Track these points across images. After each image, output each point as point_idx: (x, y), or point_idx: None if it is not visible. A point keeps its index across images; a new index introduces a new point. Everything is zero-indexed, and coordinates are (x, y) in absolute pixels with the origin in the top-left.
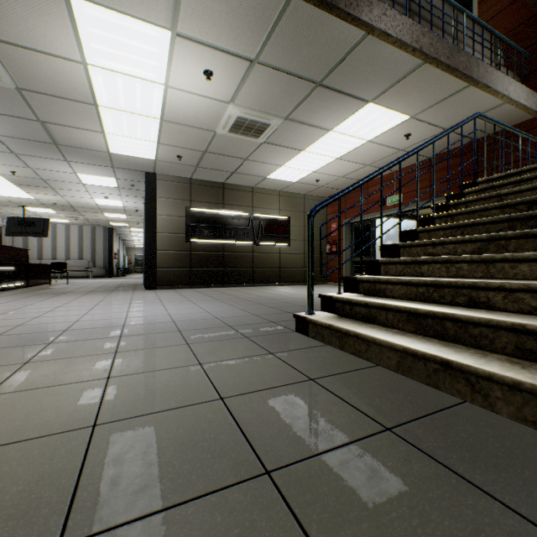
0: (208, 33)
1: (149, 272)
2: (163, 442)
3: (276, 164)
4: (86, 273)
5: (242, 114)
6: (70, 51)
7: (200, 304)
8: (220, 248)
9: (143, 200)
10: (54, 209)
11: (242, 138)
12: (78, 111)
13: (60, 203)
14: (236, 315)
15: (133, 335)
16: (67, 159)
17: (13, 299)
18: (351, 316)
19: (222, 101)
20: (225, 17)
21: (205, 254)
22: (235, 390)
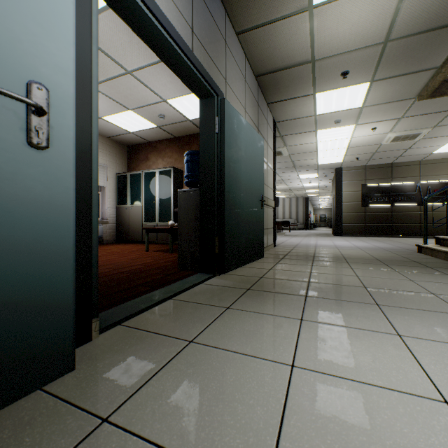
0: (372, 120)
1: (337, 226)
2: (356, 256)
3: (437, 145)
4: (293, 226)
5: (397, 135)
6: (312, 141)
7: (369, 243)
8: (388, 210)
9: (331, 181)
10: (281, 191)
11: (401, 142)
12: (308, 155)
13: (285, 188)
14: (389, 247)
15: (341, 247)
16: (296, 170)
17: (280, 236)
18: (445, 245)
19: (383, 133)
20: (380, 114)
21: (375, 214)
22: (376, 255)
